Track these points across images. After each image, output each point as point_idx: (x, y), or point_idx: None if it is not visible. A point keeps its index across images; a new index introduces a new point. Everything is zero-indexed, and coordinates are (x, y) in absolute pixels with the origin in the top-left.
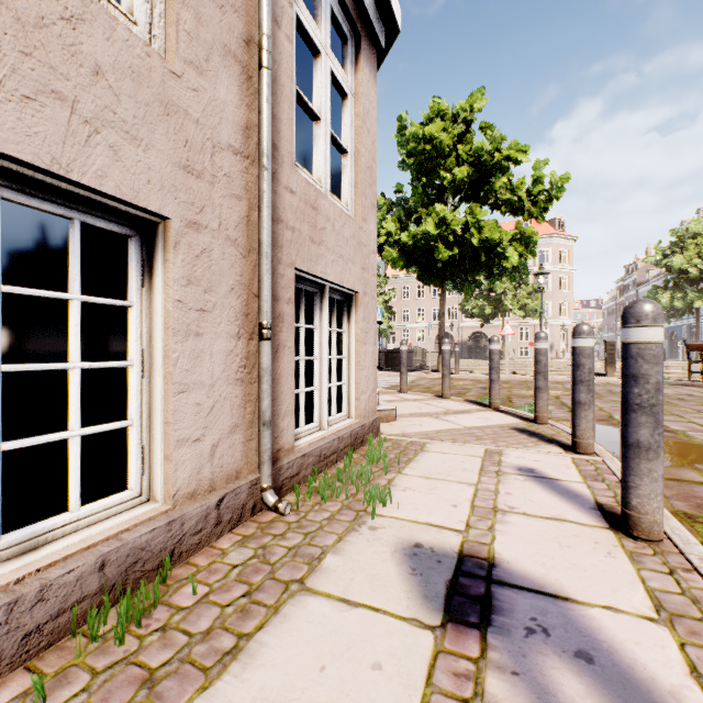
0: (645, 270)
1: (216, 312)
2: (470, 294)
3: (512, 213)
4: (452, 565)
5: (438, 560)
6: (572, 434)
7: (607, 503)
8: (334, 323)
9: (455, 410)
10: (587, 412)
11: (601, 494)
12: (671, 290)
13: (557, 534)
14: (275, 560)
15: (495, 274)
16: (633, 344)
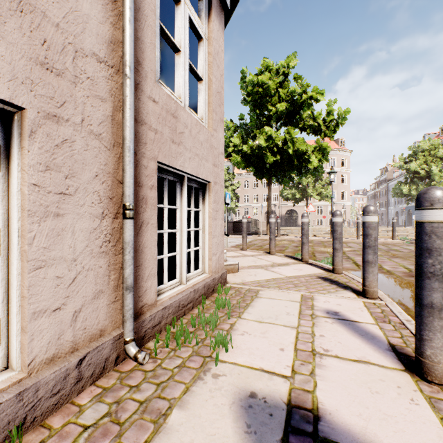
0: (392, 172)
1: (79, 195)
2: (287, 185)
3: (314, 133)
4: (282, 419)
5: (270, 413)
6: (363, 284)
7: (398, 344)
8: (192, 204)
9: (278, 263)
10: (373, 268)
11: (391, 335)
12: (409, 184)
13: (366, 378)
14: (125, 419)
15: (303, 172)
16: (427, 223)
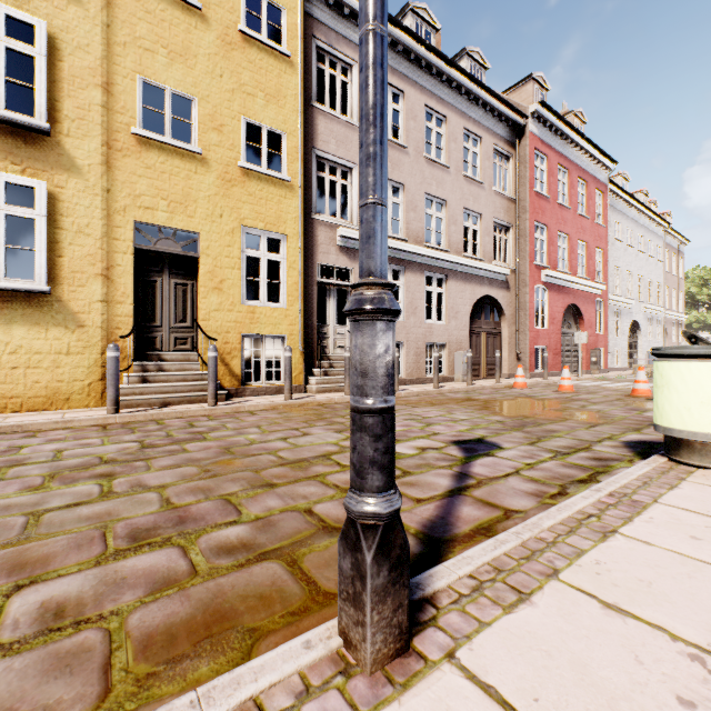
0: None
1: None
2: None
3: None
4: None
5: None
6: None
7: None
8: None
9: None
10: None
11: None
12: None
13: None
14: None
15: None
16: None
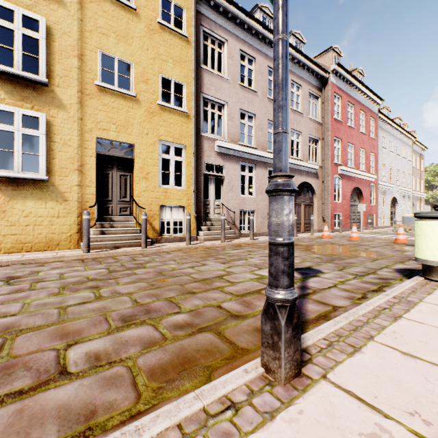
0: None
1: None
2: None
3: None
4: None
5: None
6: None
7: None
8: None
9: None
10: None
11: None
12: None
13: None
14: None
15: None
16: None
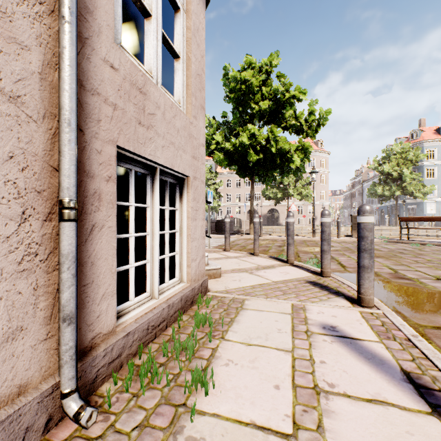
0: (367, 173)
1: None
2: (269, 185)
3: (296, 133)
4: None
5: None
6: (358, 291)
7: (412, 371)
8: (167, 202)
9: (263, 265)
10: (369, 274)
11: (401, 358)
12: (382, 185)
13: (389, 431)
14: None
15: (285, 172)
16: None
